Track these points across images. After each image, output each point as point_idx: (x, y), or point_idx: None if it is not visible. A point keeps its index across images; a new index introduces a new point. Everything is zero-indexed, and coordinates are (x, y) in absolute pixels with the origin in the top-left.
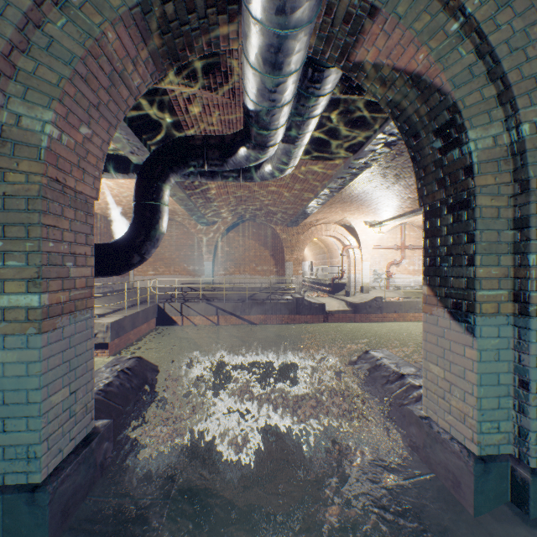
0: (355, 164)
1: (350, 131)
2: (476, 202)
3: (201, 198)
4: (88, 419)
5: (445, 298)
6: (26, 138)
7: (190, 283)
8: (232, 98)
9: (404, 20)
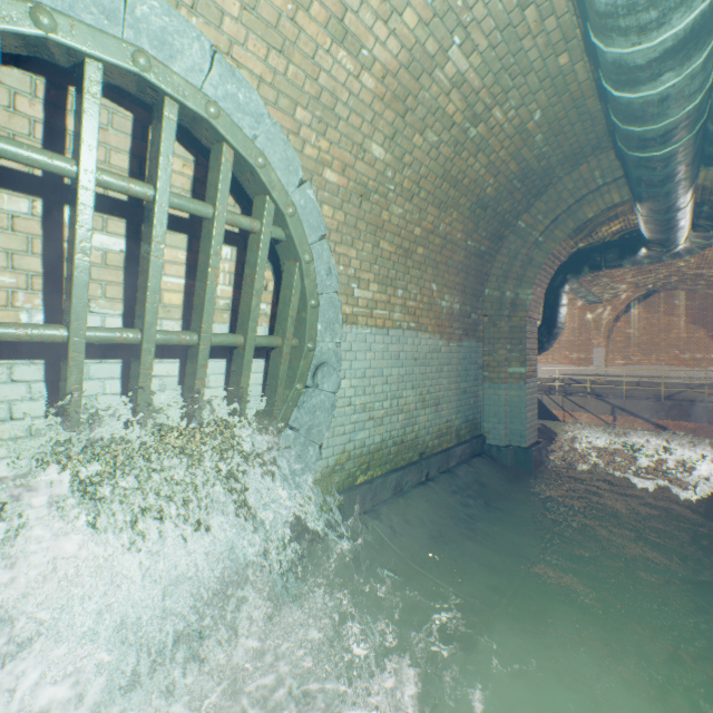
0: None
1: None
2: None
3: (591, 279)
4: (535, 434)
5: None
6: (520, 302)
7: (573, 374)
8: None
9: None
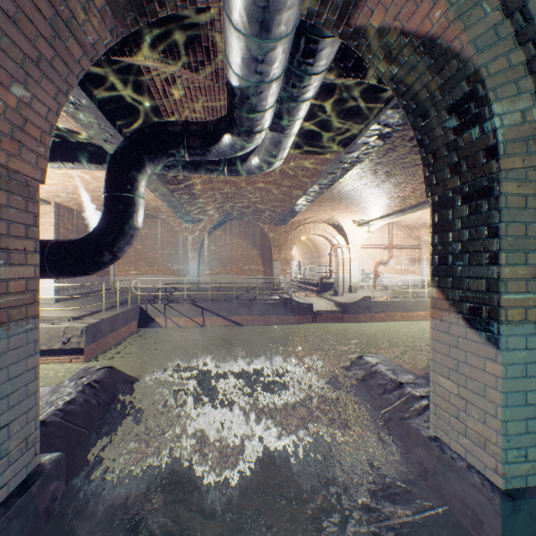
0: (346, 159)
1: (342, 121)
2: (500, 189)
3: (185, 194)
4: (29, 455)
5: (460, 302)
6: None
7: (175, 283)
8: (215, 80)
9: None
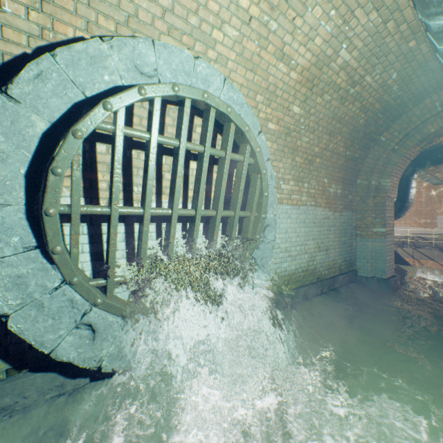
0: None
1: None
2: None
3: (435, 168)
4: (392, 270)
5: None
6: (381, 187)
7: (420, 233)
8: None
9: None
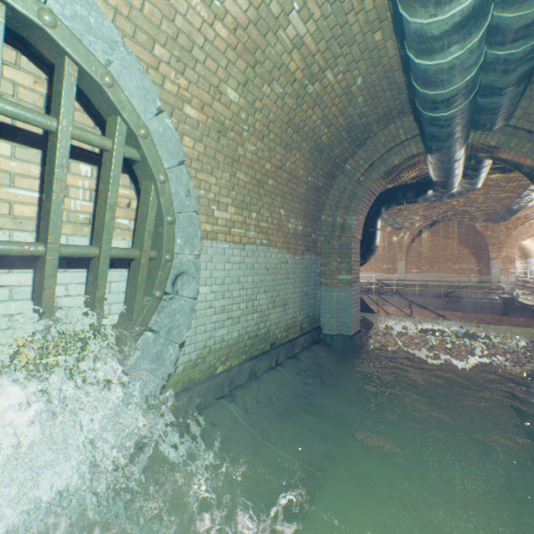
0: None
1: None
2: None
3: (396, 211)
4: (358, 325)
5: None
6: (347, 226)
7: (384, 279)
8: None
9: (514, 149)
